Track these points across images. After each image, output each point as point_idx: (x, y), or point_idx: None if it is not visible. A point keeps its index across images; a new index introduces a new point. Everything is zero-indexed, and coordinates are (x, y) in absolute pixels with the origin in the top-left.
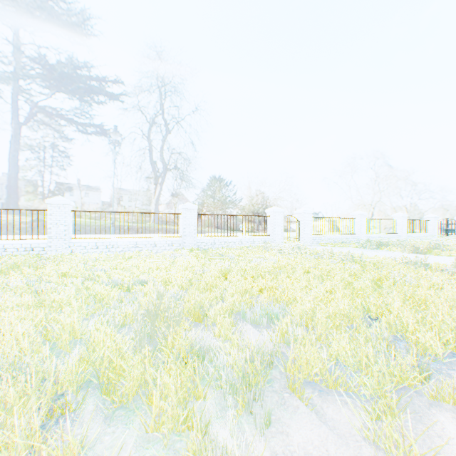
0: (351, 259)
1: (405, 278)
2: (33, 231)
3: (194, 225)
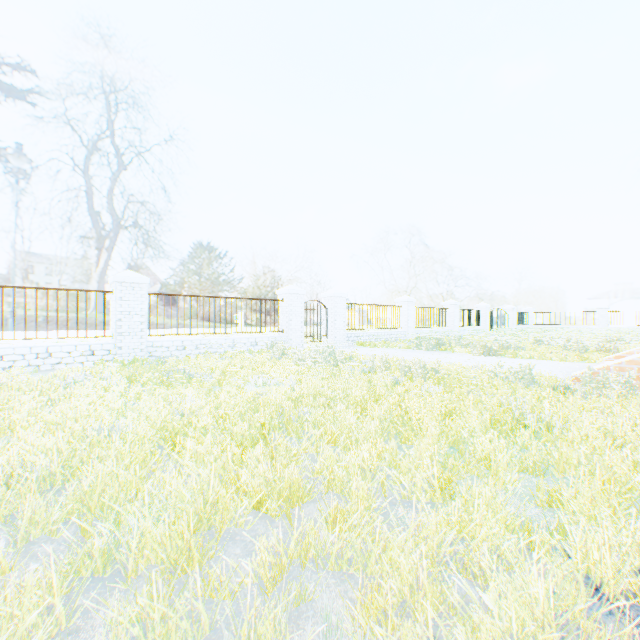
0: (423, 373)
1: None
2: None
3: (142, 314)
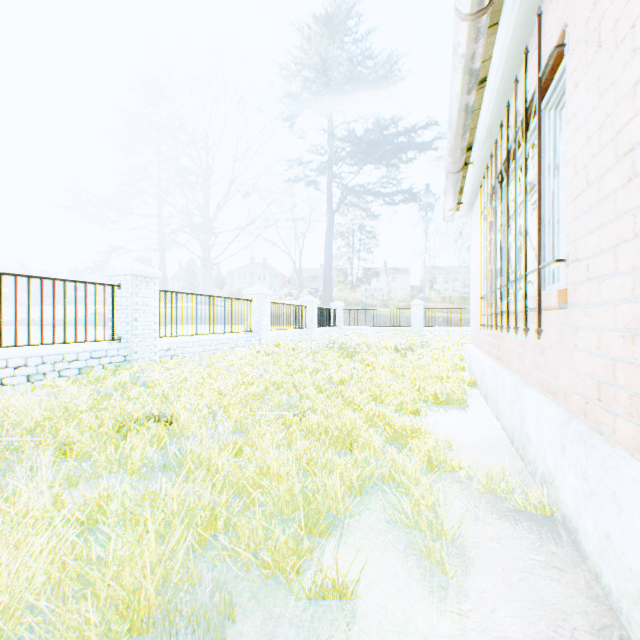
0: None
1: None
2: (402, 322)
3: None
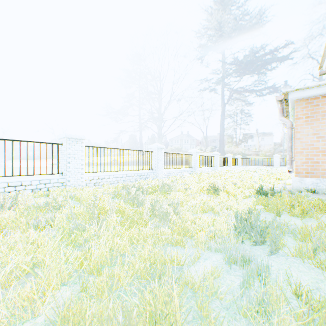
0: None
1: None
2: (269, 164)
3: None
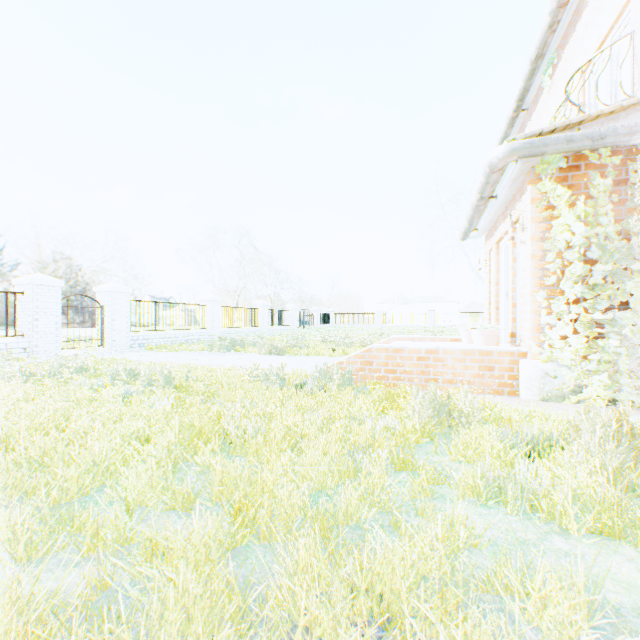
0: (169, 382)
1: (188, 540)
2: None
3: None
